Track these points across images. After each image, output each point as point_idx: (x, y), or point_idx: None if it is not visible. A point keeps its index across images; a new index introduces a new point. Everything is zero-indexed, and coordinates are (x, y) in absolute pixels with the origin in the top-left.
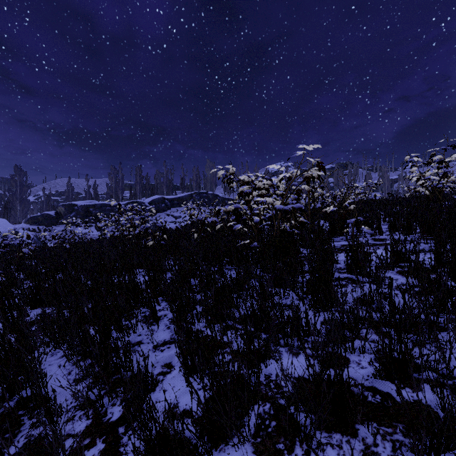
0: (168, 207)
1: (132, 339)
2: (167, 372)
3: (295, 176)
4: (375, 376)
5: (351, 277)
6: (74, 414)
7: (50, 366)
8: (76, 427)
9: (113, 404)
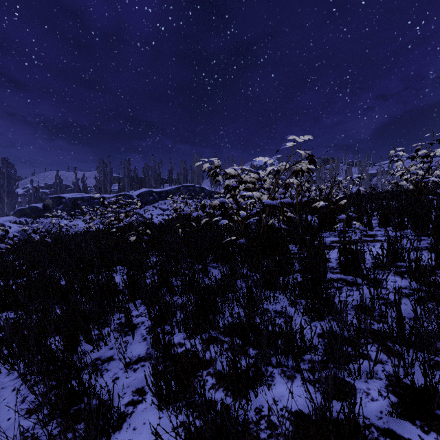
0: (156, 200)
1: (102, 354)
2: (138, 402)
3: (284, 169)
4: (391, 414)
5: (345, 278)
6: None
7: (2, 390)
8: None
9: None
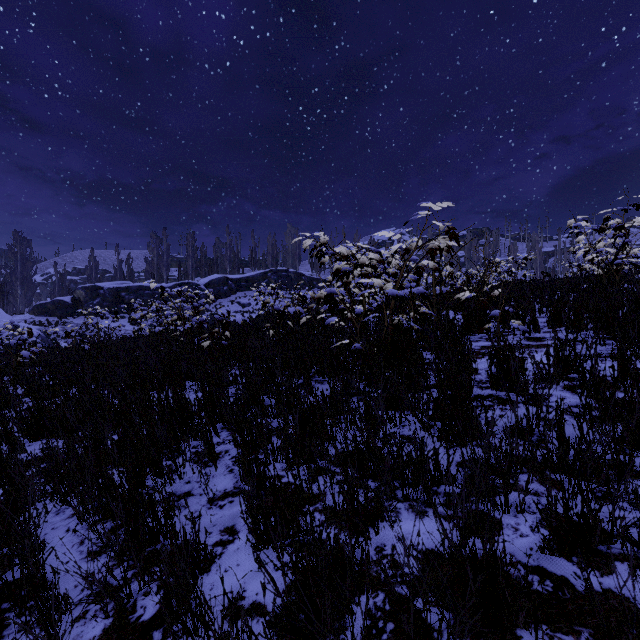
0: (232, 291)
1: (177, 488)
2: (229, 542)
3: (415, 247)
4: (543, 550)
5: (497, 394)
6: (86, 609)
7: (53, 531)
8: (88, 631)
9: (146, 592)
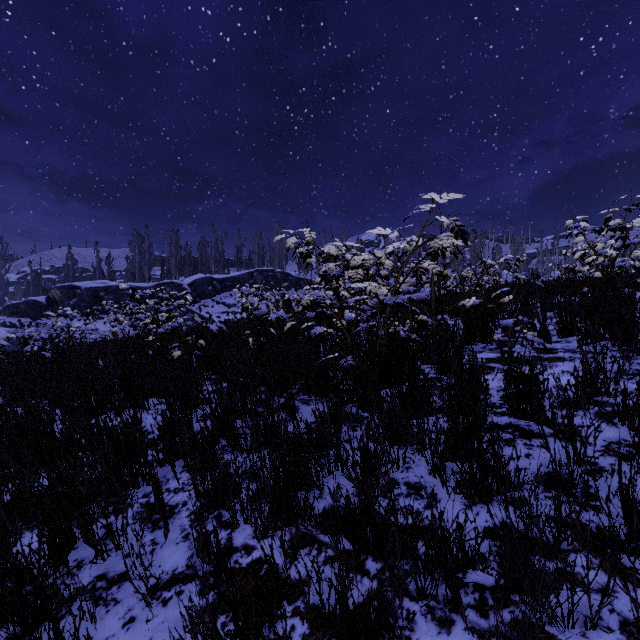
0: (217, 291)
1: (110, 566)
2: None
3: (415, 247)
4: None
5: (517, 424)
6: None
7: None
8: None
9: None
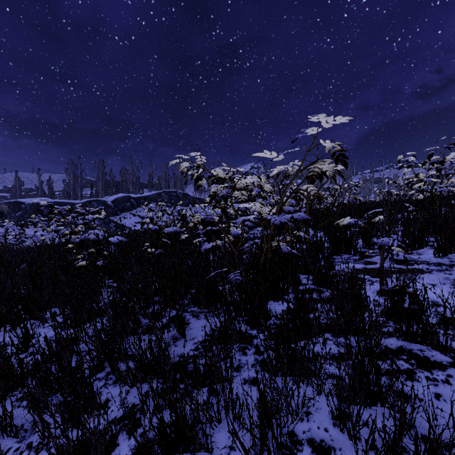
0: (134, 206)
1: None
2: None
3: (298, 170)
4: None
5: (409, 348)
6: None
7: None
8: None
9: None
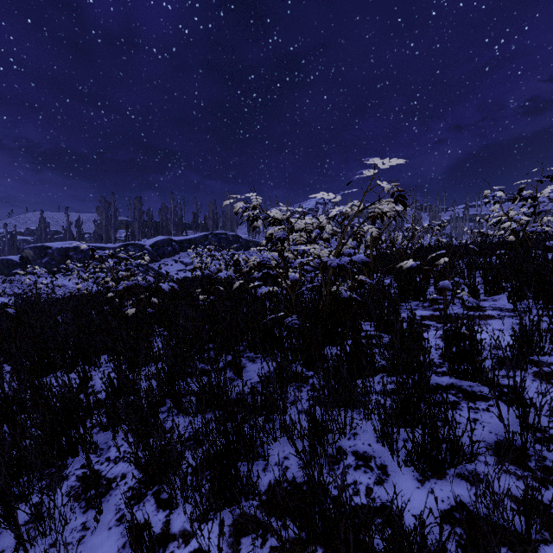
0: (176, 251)
1: None
2: None
3: (357, 211)
4: None
5: (459, 384)
6: None
7: None
8: None
9: None
